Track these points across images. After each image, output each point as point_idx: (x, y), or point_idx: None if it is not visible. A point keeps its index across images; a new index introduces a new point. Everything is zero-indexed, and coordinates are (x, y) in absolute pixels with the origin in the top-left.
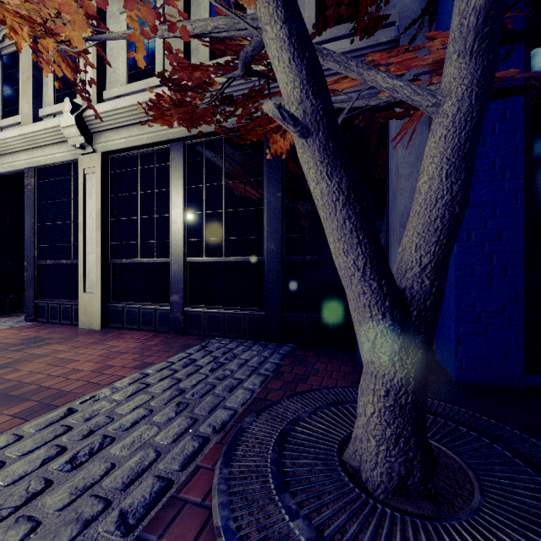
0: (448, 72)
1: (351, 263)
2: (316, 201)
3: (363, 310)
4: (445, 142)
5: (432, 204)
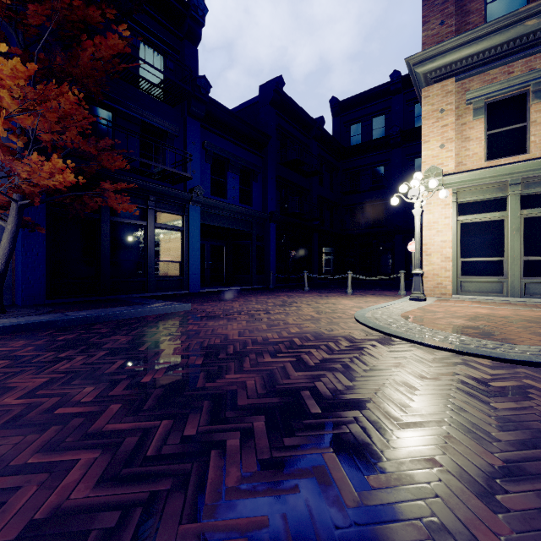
0: (10, 219)
1: None
2: None
3: None
4: (9, 236)
5: (5, 249)
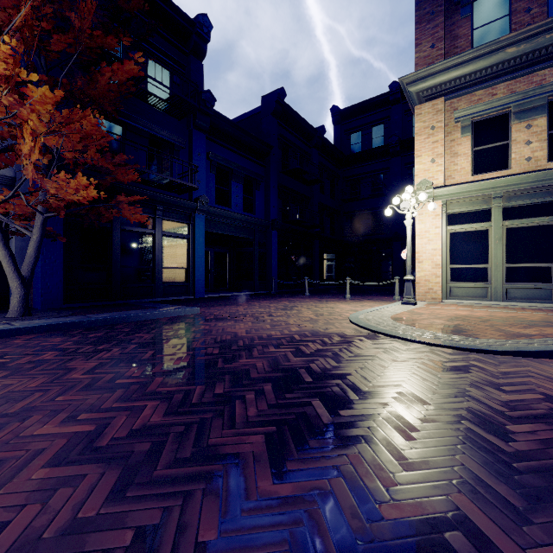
0: (35, 229)
1: (11, 269)
2: None
3: (14, 280)
4: (34, 245)
5: (31, 257)
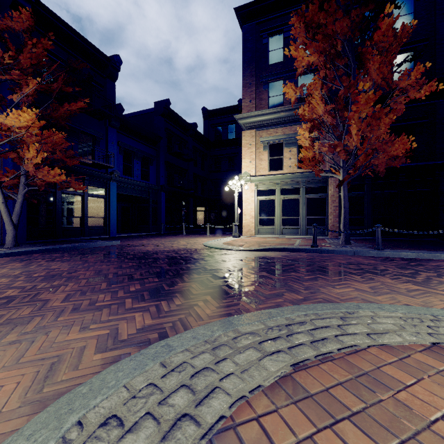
0: (20, 196)
1: (8, 219)
2: (2, 211)
3: (10, 225)
4: (20, 205)
5: (18, 212)
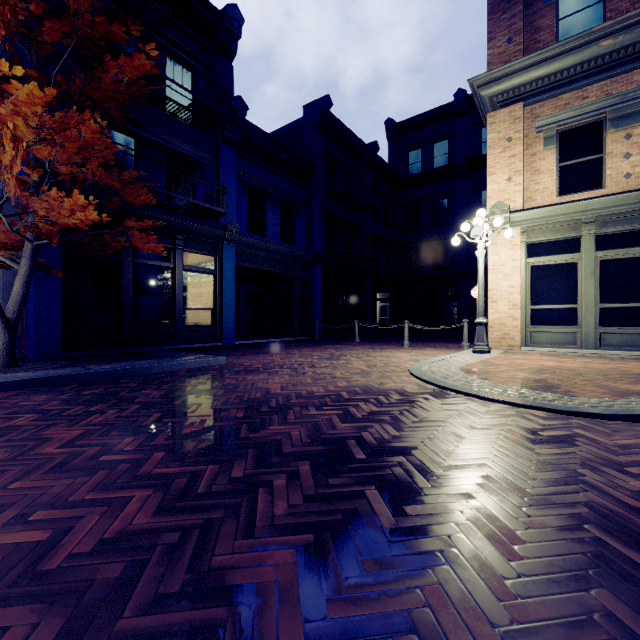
0: (23, 261)
1: None
2: None
3: None
4: (22, 280)
5: (18, 295)
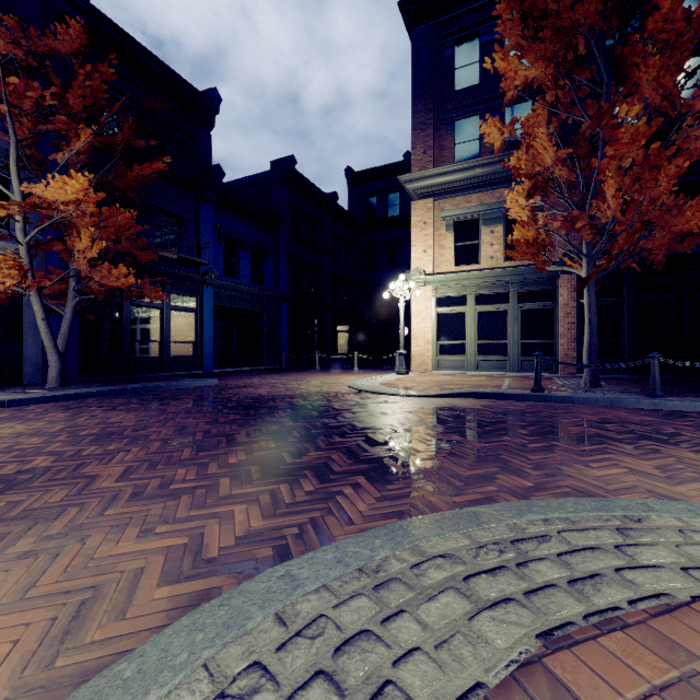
0: (68, 309)
1: (51, 345)
2: (43, 332)
3: (53, 354)
4: (68, 323)
5: (66, 334)
